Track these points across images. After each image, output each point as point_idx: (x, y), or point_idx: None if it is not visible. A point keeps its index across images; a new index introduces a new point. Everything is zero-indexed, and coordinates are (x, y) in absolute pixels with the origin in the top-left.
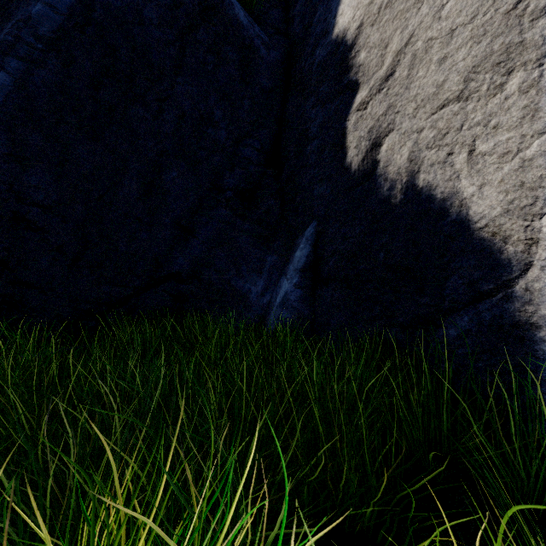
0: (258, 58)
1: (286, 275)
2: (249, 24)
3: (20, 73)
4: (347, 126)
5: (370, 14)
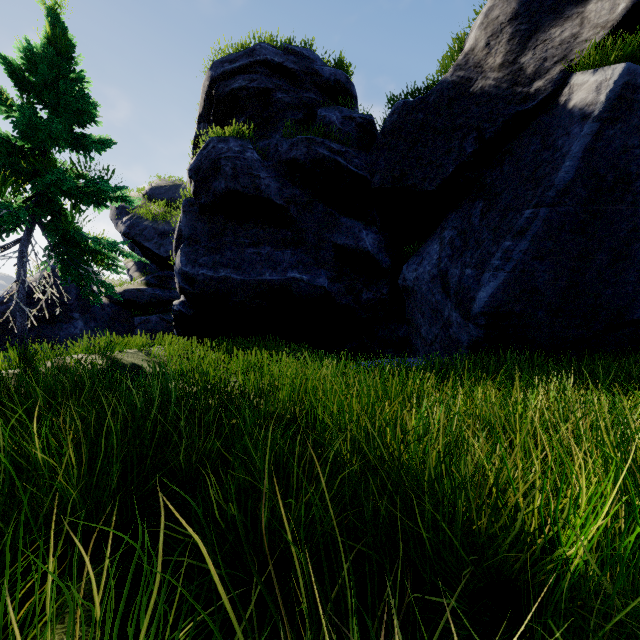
0: None
1: None
2: None
3: (546, 214)
4: None
5: None
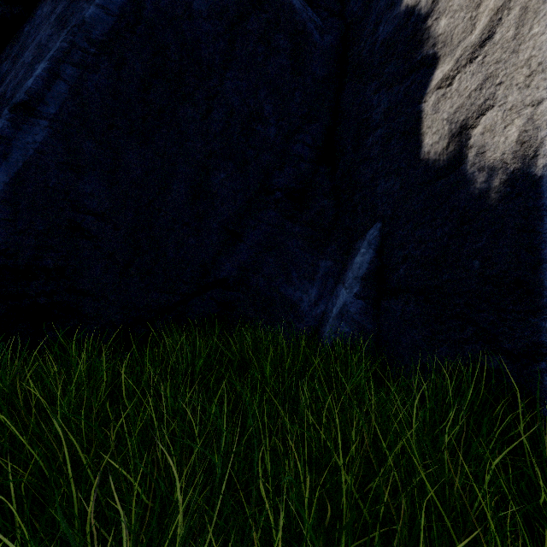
0: (310, 44)
1: (343, 283)
2: (302, 7)
3: (74, 80)
4: (423, 109)
5: None
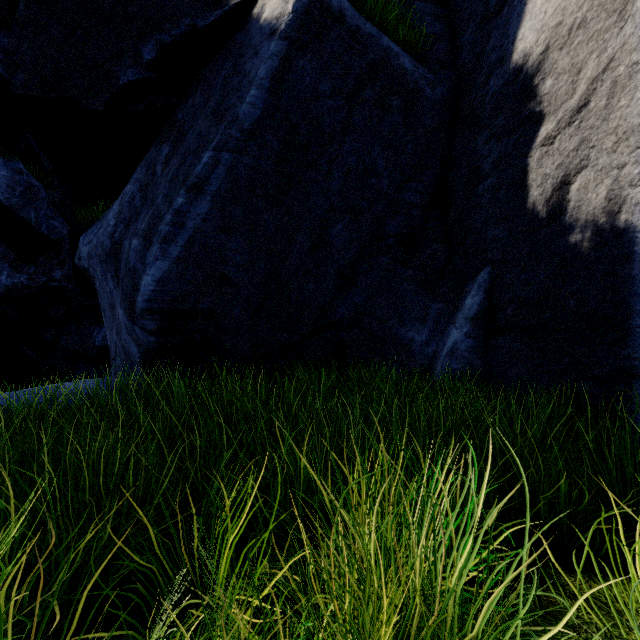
0: (422, 99)
1: (454, 323)
2: (414, 68)
3: (230, 163)
4: (529, 163)
5: (558, 36)
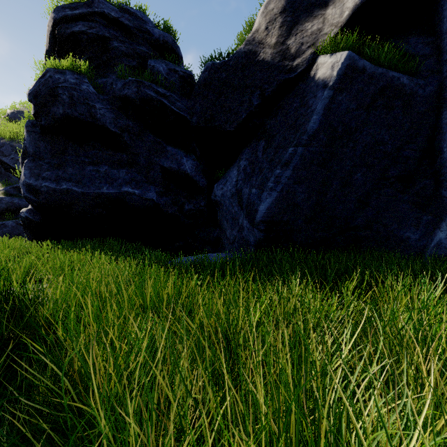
0: (415, 97)
1: (439, 228)
2: (409, 81)
3: (302, 152)
4: None
5: None
